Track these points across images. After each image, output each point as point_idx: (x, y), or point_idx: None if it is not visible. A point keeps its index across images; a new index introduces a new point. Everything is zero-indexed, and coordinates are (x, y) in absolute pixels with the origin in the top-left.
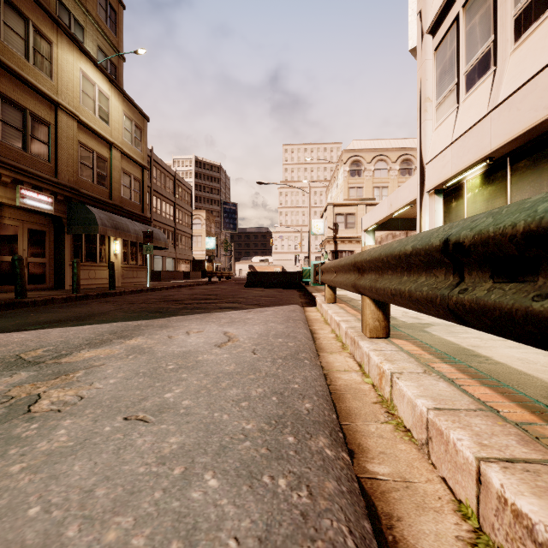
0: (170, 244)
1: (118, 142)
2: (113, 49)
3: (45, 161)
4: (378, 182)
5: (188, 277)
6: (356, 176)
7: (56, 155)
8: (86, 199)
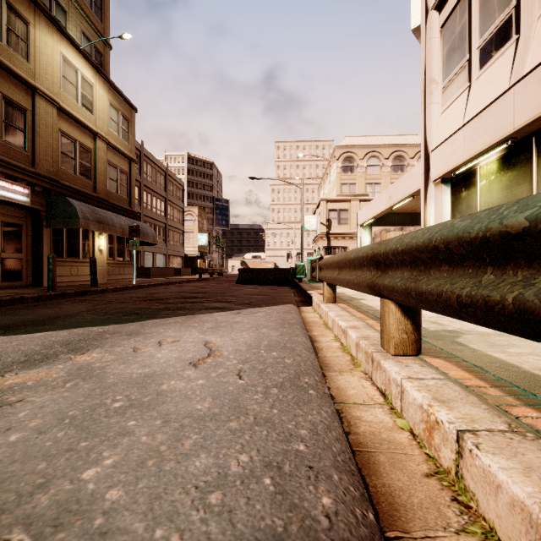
0: (161, 240)
1: (103, 132)
2: (98, 36)
3: (21, 149)
4: (371, 179)
5: (179, 274)
6: (349, 173)
7: (34, 143)
8: (67, 191)
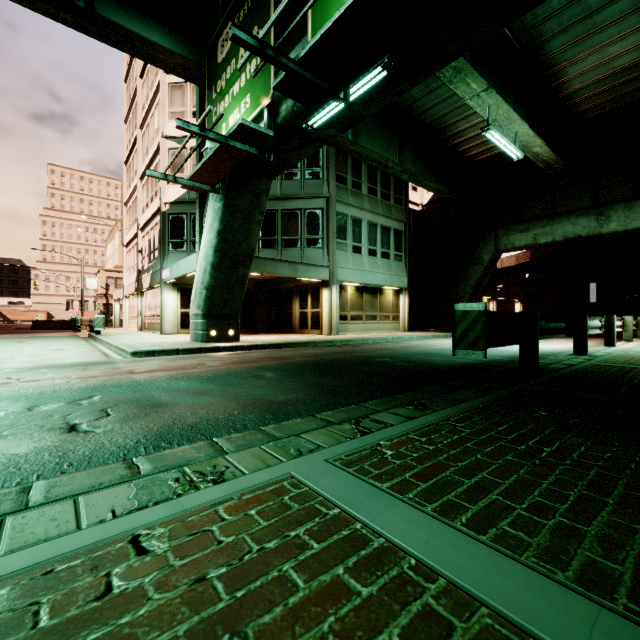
0: None
1: None
2: None
3: None
4: None
5: None
6: None
7: None
8: None
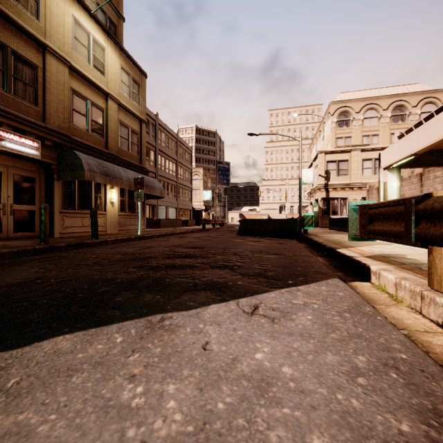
0: (173, 196)
1: (115, 94)
2: (113, 9)
3: (31, 104)
4: (368, 131)
5: (186, 224)
6: (344, 127)
7: (44, 99)
8: (78, 146)
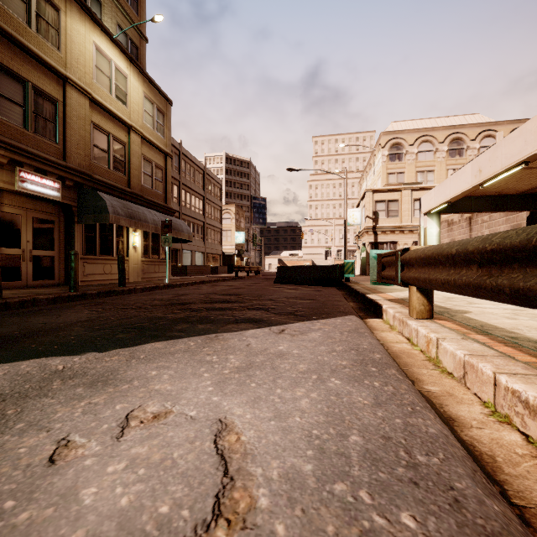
0: (200, 238)
1: (138, 126)
2: (134, 28)
3: (52, 142)
4: (423, 166)
5: (216, 272)
6: (396, 161)
7: (65, 135)
8: (99, 185)
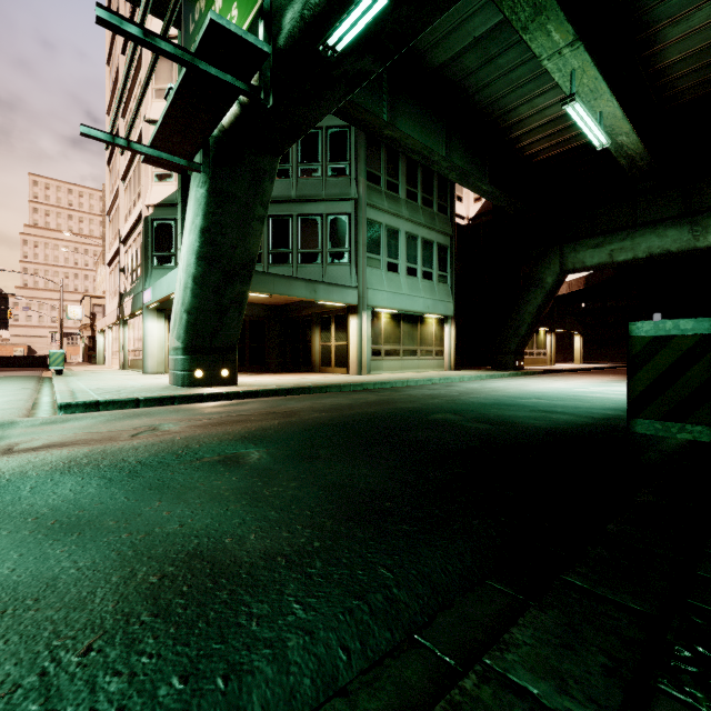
0: None
1: None
2: None
3: None
4: None
5: None
6: None
7: None
8: None
